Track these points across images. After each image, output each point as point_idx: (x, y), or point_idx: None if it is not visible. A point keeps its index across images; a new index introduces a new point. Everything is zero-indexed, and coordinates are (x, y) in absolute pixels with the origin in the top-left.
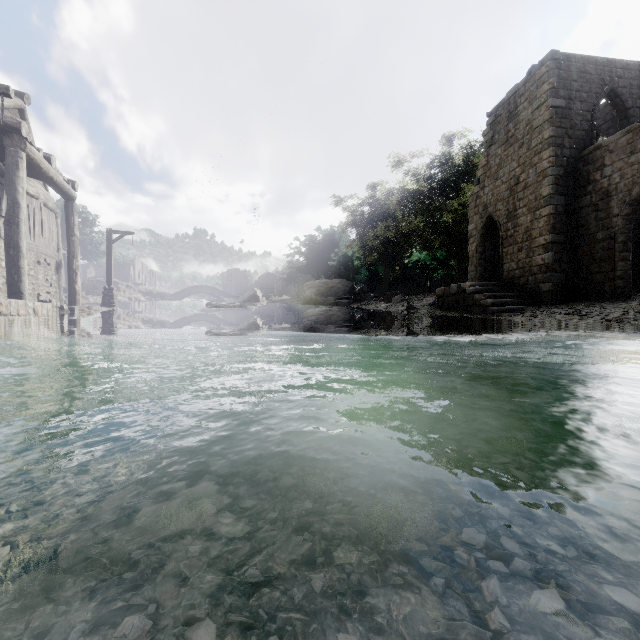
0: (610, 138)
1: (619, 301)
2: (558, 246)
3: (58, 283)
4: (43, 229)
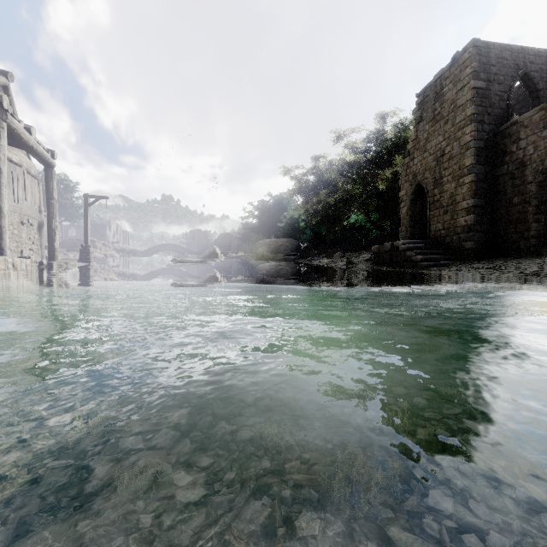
0: (525, 115)
1: (533, 257)
2: (479, 209)
3: (40, 241)
4: (26, 193)
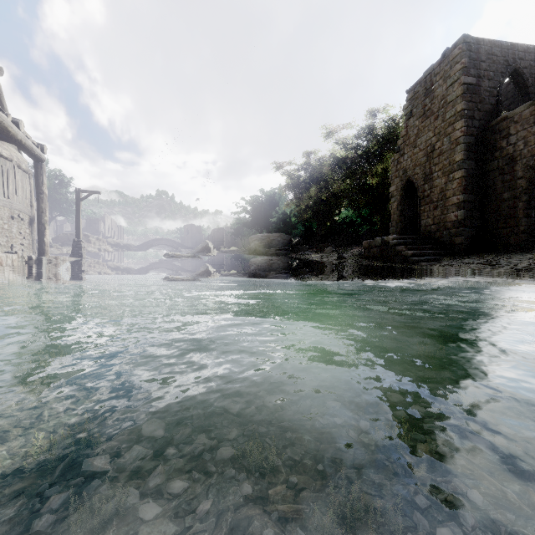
0: (515, 110)
1: (523, 252)
2: (469, 204)
3: (31, 236)
4: (16, 188)
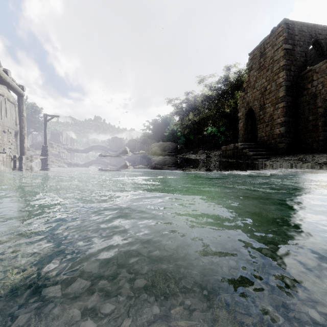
0: (316, 65)
1: (322, 153)
2: (288, 124)
3: (16, 143)
4: (6, 113)
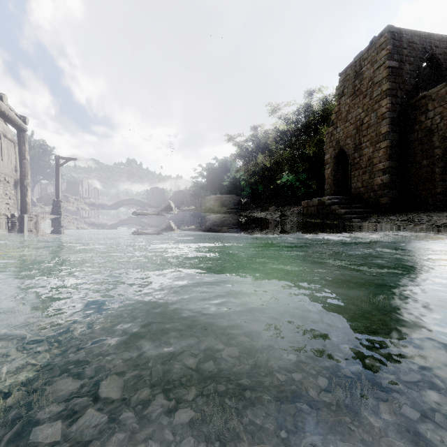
0: (432, 90)
1: (440, 211)
2: (393, 170)
3: (16, 196)
4: (2, 154)
